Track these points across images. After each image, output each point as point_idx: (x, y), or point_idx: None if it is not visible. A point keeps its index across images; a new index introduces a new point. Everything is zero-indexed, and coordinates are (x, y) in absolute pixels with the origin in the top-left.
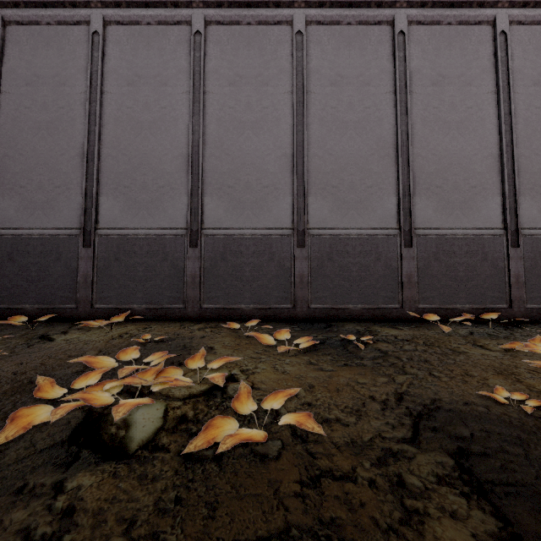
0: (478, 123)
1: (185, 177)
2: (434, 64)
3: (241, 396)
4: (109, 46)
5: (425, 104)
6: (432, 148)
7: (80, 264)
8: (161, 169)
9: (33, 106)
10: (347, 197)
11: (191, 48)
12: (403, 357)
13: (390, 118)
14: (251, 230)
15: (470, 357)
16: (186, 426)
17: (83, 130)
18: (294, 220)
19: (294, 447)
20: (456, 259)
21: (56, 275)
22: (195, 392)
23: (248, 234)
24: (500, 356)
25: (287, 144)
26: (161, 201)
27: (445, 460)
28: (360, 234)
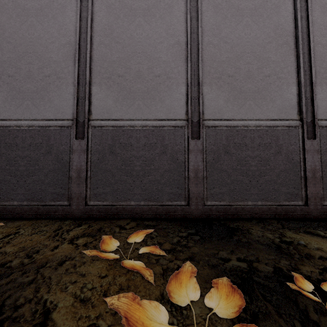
0: None
1: (72, 66)
2: None
3: None
4: None
5: None
6: None
7: None
8: (48, 57)
9: None
10: (243, 86)
11: None
12: None
13: (288, 5)
14: (142, 121)
15: None
16: None
17: None
18: (188, 110)
19: None
20: None
21: None
22: None
23: (139, 125)
24: None
25: (180, 32)
26: (47, 91)
27: None
28: (259, 125)
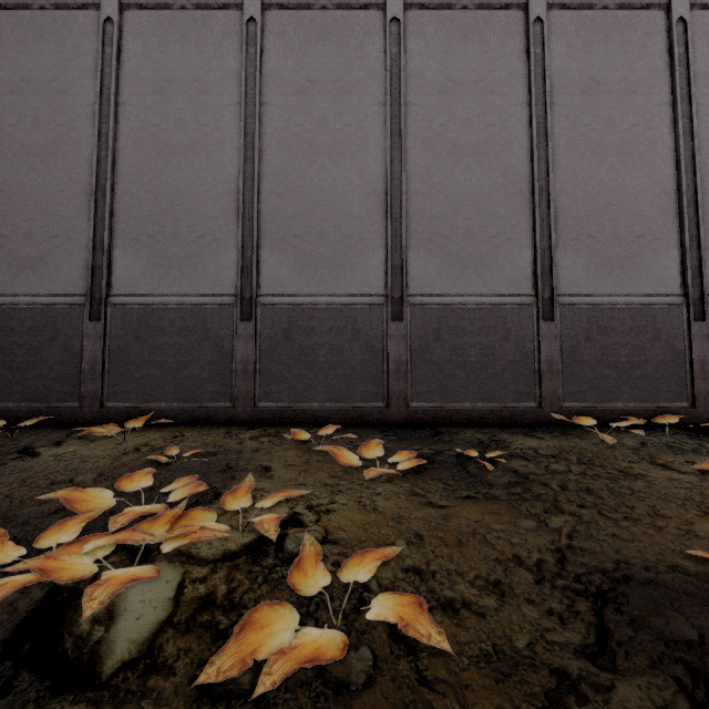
0: (646, 147)
1: (234, 223)
2: (585, 64)
3: (304, 561)
4: (127, 38)
5: (572, 120)
6: (581, 182)
7: (86, 345)
8: (201, 212)
9: (20, 122)
10: (461, 251)
11: (242, 42)
12: (553, 483)
13: (523, 140)
14: (327, 297)
15: (653, 485)
16: (210, 617)
17: (90, 157)
18: (388, 283)
19: (395, 666)
20: (617, 339)
21: (51, 361)
22: (234, 548)
23: (323, 303)
24: (697, 482)
25: (378, 177)
26: (201, 257)
27: (671, 699)
28: (481, 303)
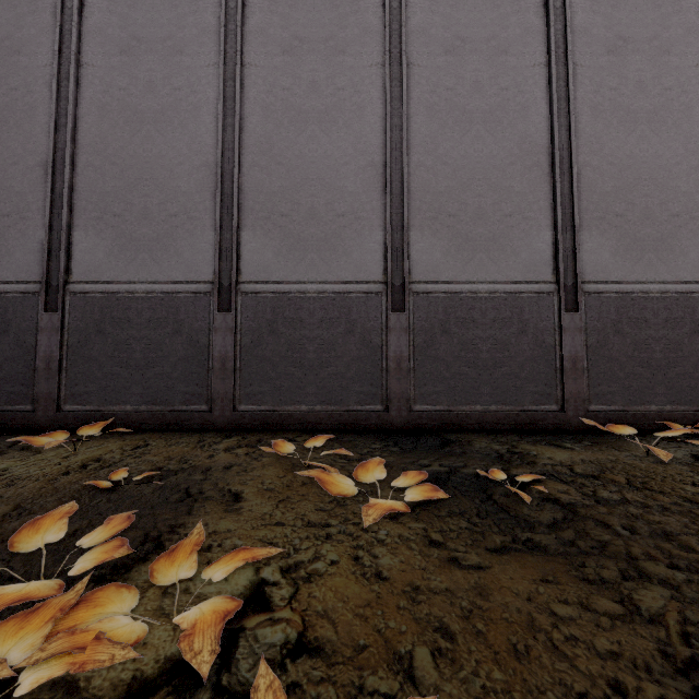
0: (681, 114)
1: (211, 200)
2: (611, 20)
3: None
4: None
5: (597, 83)
6: (608, 153)
7: (40, 339)
8: (173, 187)
9: None
10: (471, 231)
11: None
12: (614, 524)
13: (541, 106)
14: (317, 284)
15: None
16: None
17: (48, 125)
18: (387, 268)
19: None
20: (650, 332)
21: (1, 358)
22: (150, 668)
23: (313, 291)
24: None
25: (376, 148)
26: (173, 238)
27: None
28: (494, 291)
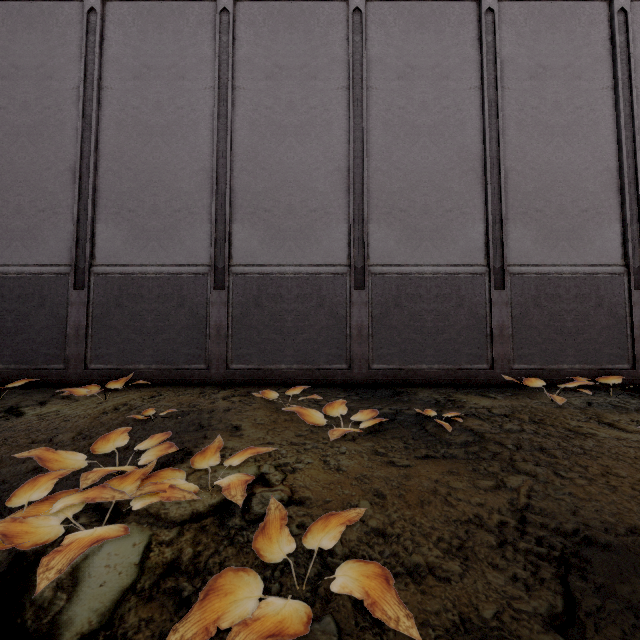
0: (589, 128)
1: (208, 199)
2: (533, 52)
3: (269, 525)
4: (109, 27)
5: (521, 103)
6: (530, 160)
7: (70, 311)
8: (177, 188)
9: (10, 105)
10: (419, 224)
11: (216, 30)
12: (508, 443)
13: (476, 122)
14: (294, 267)
15: (603, 444)
16: (174, 583)
17: (75, 137)
18: (350, 254)
19: (360, 639)
20: (563, 306)
21: (38, 327)
22: (201, 509)
23: (291, 272)
24: None
25: (341, 156)
26: (177, 229)
27: None
28: (437, 272)
